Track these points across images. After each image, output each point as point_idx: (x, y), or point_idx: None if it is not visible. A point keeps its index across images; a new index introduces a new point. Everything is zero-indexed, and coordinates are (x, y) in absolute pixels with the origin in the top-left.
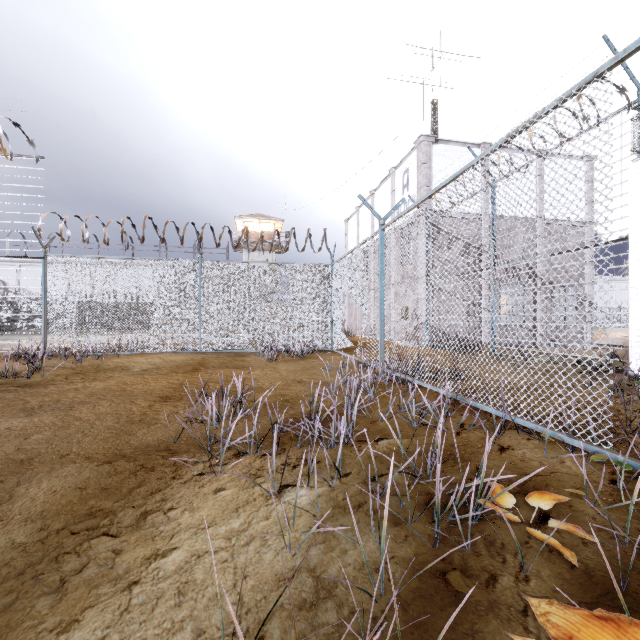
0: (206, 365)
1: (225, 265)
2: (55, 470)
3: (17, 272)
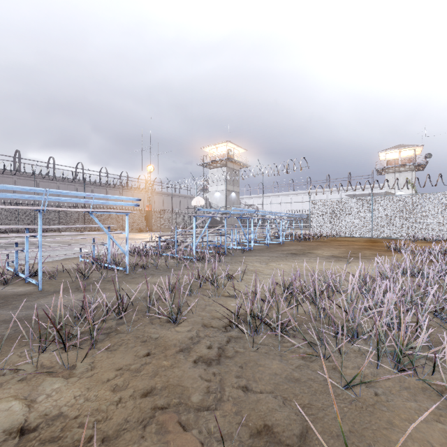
0: (378, 242)
1: (385, 197)
2: (364, 250)
3: (261, 201)
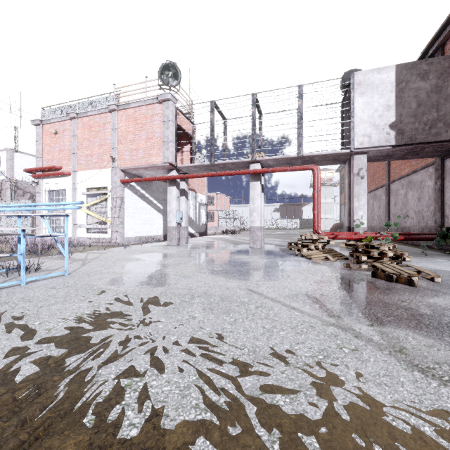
0: None
1: None
2: None
3: None
